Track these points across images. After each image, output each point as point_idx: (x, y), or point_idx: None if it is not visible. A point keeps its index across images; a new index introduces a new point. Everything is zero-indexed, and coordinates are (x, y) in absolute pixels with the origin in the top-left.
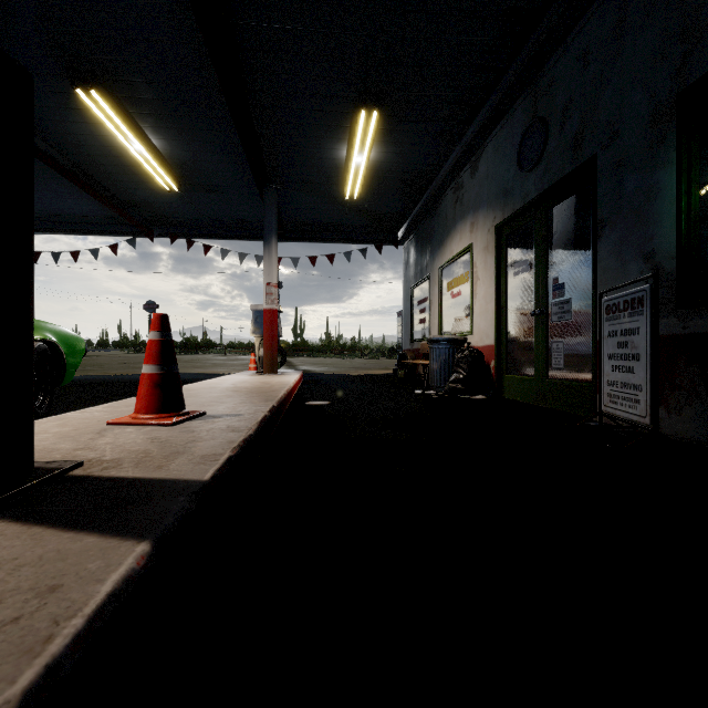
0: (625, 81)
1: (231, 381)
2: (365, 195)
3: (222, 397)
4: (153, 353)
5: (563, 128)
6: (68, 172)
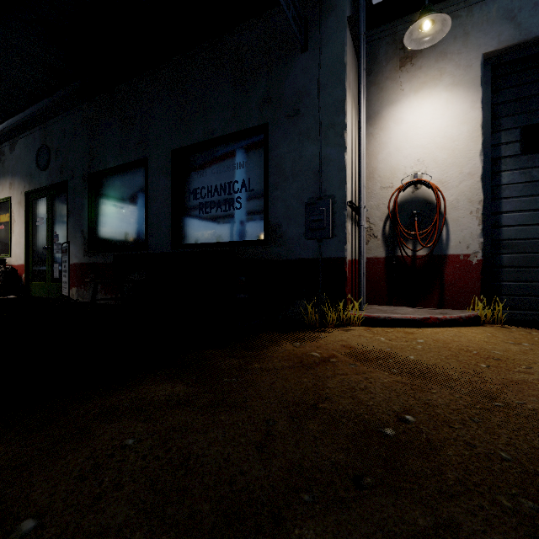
0: (76, 156)
1: None
2: None
3: None
4: None
5: (57, 159)
6: None
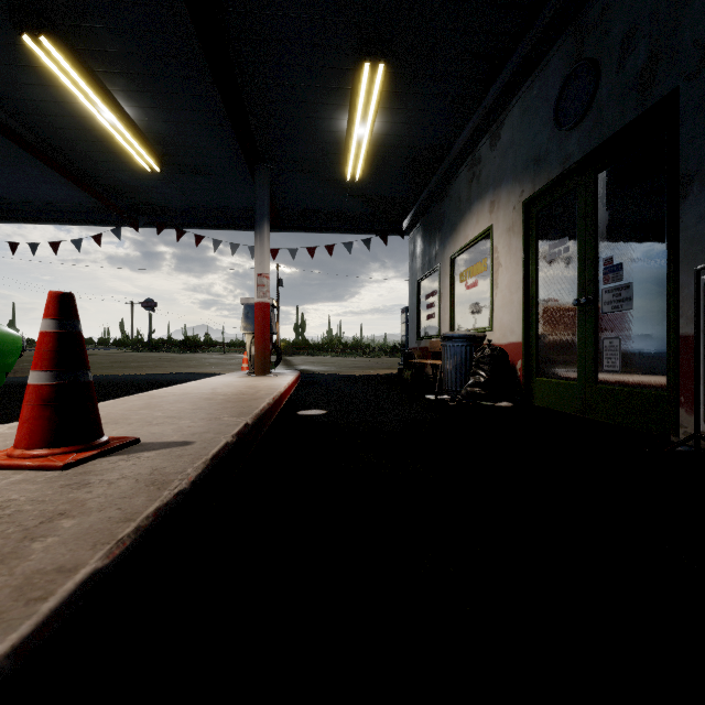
0: None
1: (213, 384)
2: (368, 177)
3: (186, 409)
4: (43, 352)
5: (623, 65)
6: (34, 148)
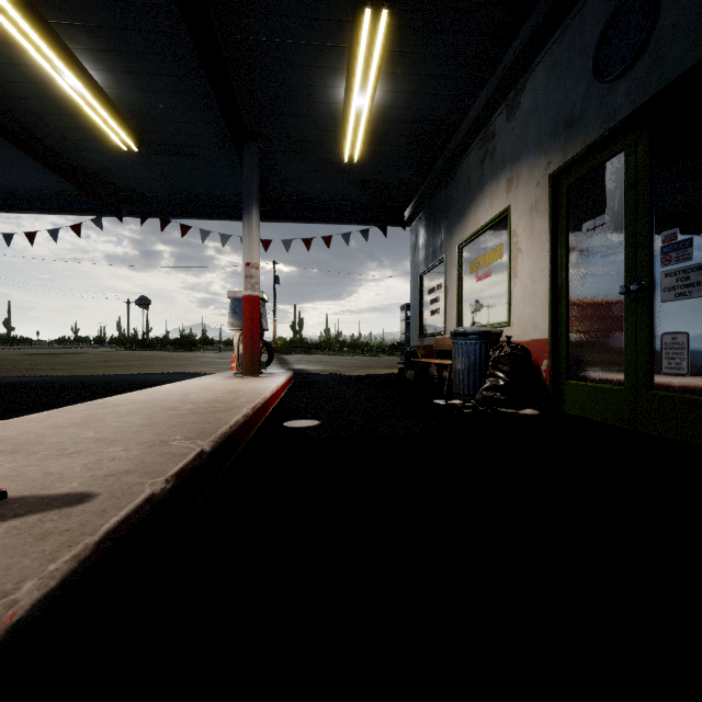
0: None
1: (190, 387)
2: (367, 159)
3: (131, 426)
4: None
5: None
6: None
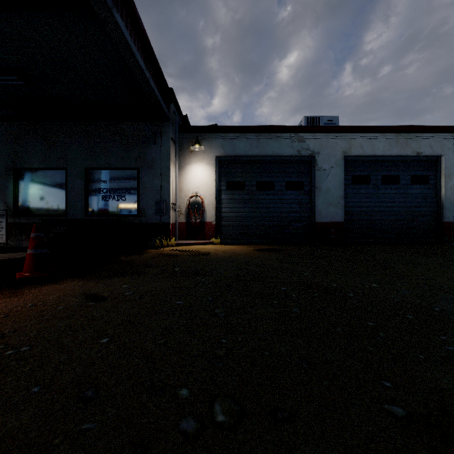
0: None
1: None
2: None
3: None
4: None
5: None
6: None
